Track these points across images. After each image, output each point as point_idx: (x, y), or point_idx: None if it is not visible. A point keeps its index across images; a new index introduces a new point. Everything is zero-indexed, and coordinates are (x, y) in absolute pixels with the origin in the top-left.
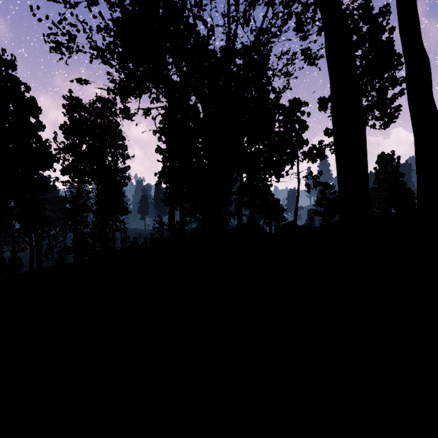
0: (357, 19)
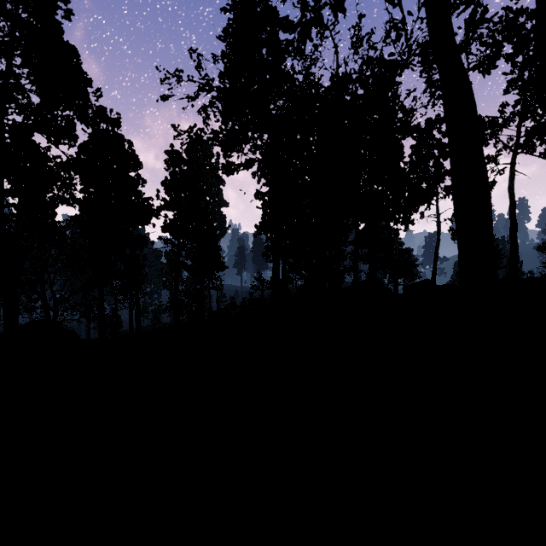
0: (500, 42)
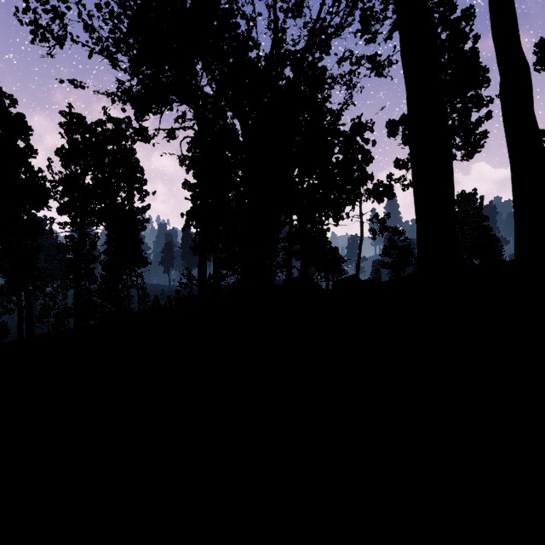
0: (437, 19)
